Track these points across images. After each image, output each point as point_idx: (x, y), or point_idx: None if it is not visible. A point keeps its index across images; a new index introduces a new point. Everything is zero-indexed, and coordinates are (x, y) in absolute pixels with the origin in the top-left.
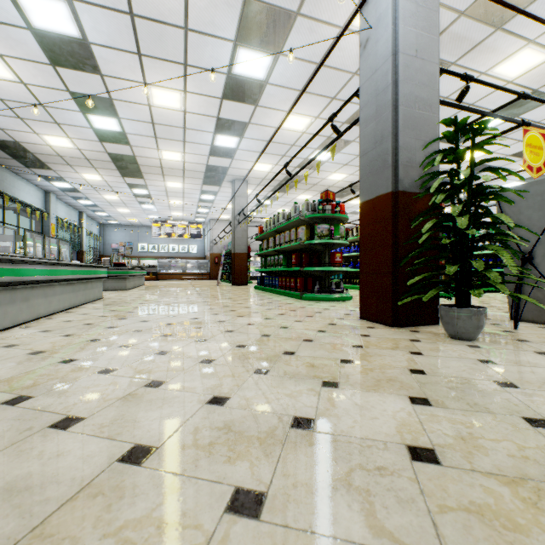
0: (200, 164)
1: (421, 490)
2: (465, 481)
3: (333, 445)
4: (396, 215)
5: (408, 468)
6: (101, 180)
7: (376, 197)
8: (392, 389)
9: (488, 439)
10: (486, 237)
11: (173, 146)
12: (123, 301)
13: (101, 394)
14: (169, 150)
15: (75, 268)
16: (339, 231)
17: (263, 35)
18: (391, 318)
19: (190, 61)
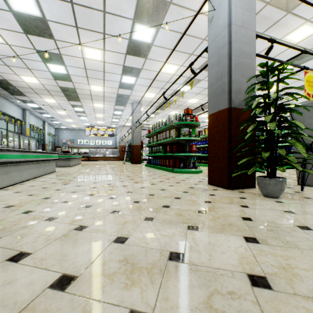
0: (113, 93)
1: (262, 311)
2: (291, 303)
3: (197, 274)
4: (230, 122)
5: (250, 293)
6: (56, 103)
7: (218, 111)
8: (233, 231)
9: (301, 269)
10: (286, 135)
11: (97, 83)
12: (67, 173)
13: (45, 235)
14: (95, 85)
15: (38, 154)
16: (195, 132)
17: (150, 16)
18: (227, 184)
19: (107, 31)
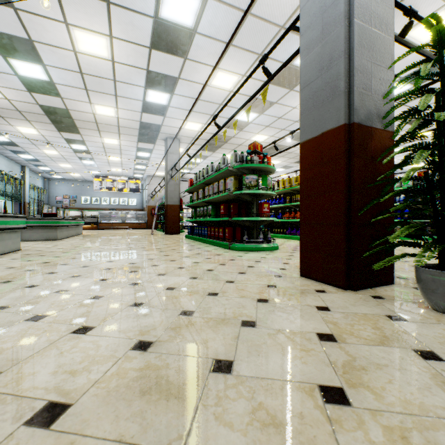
0: (134, 121)
1: None
2: None
3: None
4: (350, 153)
5: None
6: (38, 134)
7: (322, 133)
8: None
9: None
10: None
11: (105, 100)
12: (38, 254)
13: None
14: (101, 104)
15: None
16: (267, 182)
17: None
18: (344, 278)
19: None
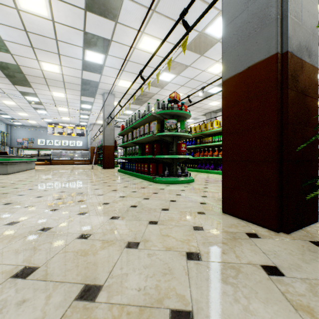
0: (76, 78)
1: None
2: None
3: None
4: (282, 85)
5: None
6: None
7: (249, 67)
8: None
9: None
10: None
11: (50, 58)
12: None
13: None
14: (47, 61)
15: None
16: (184, 125)
17: None
18: (276, 220)
19: None
